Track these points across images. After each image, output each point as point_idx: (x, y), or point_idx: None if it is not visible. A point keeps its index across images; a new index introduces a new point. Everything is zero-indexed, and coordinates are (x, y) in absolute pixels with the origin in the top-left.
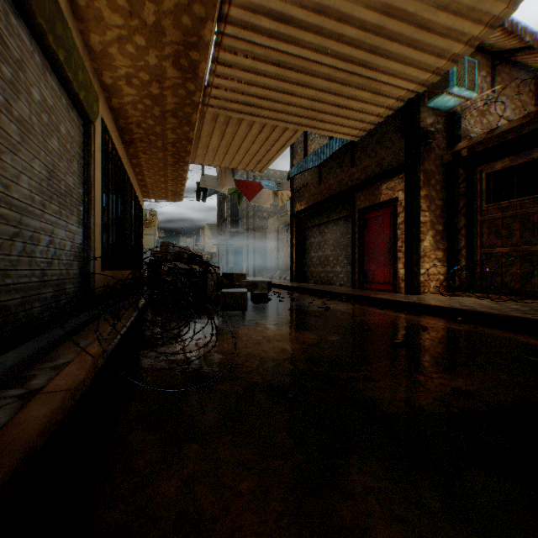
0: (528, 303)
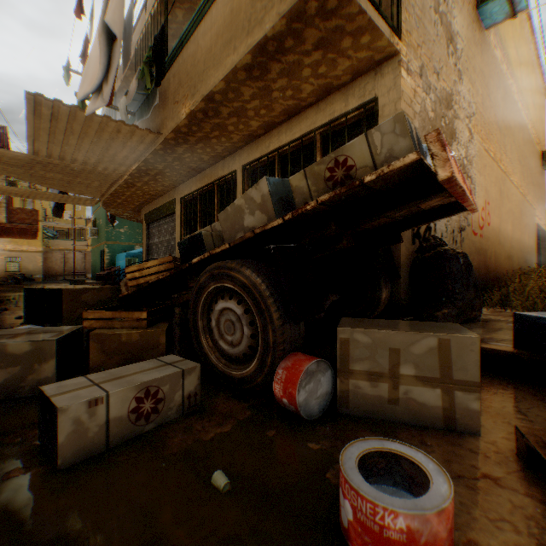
0: None
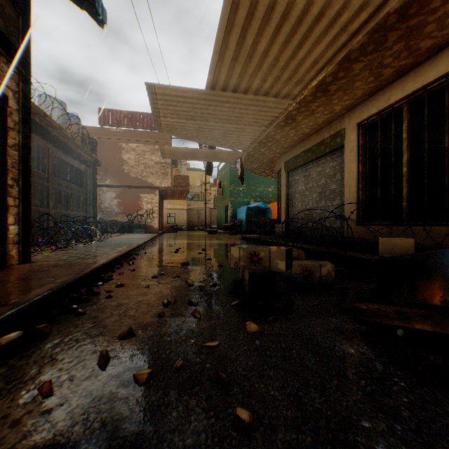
0: (62, 248)
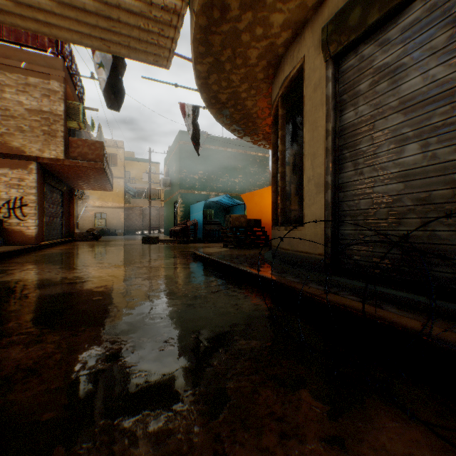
0: None
